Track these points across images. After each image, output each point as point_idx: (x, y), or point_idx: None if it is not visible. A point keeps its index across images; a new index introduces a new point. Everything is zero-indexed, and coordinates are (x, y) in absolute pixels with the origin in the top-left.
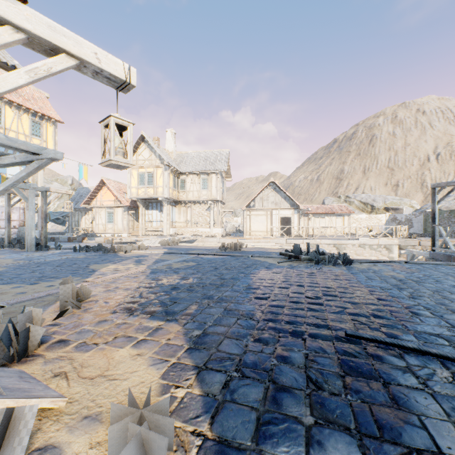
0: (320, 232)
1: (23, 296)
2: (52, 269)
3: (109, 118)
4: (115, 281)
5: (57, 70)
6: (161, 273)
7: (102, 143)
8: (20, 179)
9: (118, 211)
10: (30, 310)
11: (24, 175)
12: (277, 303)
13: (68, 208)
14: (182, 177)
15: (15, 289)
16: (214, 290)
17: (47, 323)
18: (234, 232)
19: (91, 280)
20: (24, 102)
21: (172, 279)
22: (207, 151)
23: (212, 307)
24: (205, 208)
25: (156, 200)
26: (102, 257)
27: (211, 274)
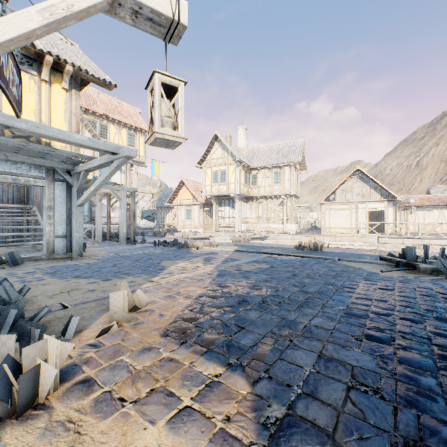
0: (426, 229)
1: (90, 295)
2: (129, 264)
3: (153, 77)
4: (179, 284)
5: (81, 8)
6: (228, 276)
7: (148, 114)
8: (105, 179)
9: (195, 208)
10: (45, 337)
11: (107, 175)
12: (416, 358)
13: (151, 206)
14: (253, 172)
15: (89, 285)
16: (296, 311)
17: (89, 340)
18: (308, 228)
19: (156, 280)
20: (123, 119)
21: (240, 286)
22: (280, 143)
23: (298, 347)
24: (277, 203)
25: (228, 196)
26: (175, 252)
27: (289, 283)
